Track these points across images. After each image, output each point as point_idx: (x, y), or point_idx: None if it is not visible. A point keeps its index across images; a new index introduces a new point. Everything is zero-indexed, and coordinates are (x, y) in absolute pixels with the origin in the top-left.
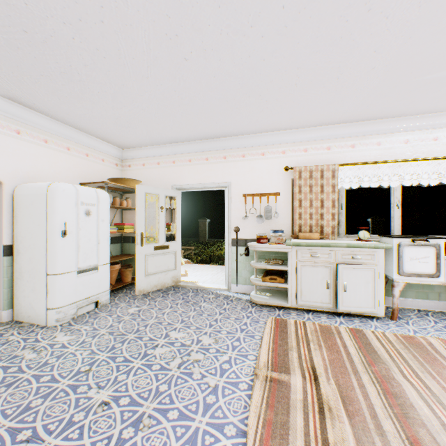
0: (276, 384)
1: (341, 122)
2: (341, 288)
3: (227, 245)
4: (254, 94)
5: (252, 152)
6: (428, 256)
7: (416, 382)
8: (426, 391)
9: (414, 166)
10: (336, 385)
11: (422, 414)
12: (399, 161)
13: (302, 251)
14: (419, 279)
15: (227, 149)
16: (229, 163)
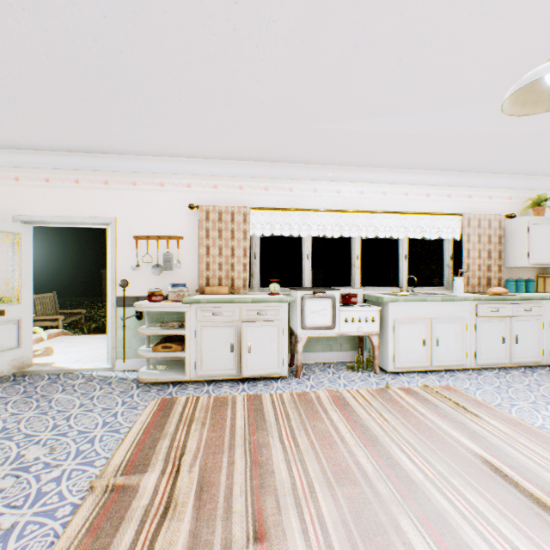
0: (119, 493)
1: (253, 160)
2: (245, 349)
3: (111, 306)
4: (127, 99)
5: (147, 180)
6: (327, 308)
7: (289, 443)
8: (294, 450)
9: (321, 217)
10: (201, 470)
11: (279, 478)
12: (308, 210)
13: (204, 309)
14: (319, 332)
15: (110, 171)
16: (114, 191)
